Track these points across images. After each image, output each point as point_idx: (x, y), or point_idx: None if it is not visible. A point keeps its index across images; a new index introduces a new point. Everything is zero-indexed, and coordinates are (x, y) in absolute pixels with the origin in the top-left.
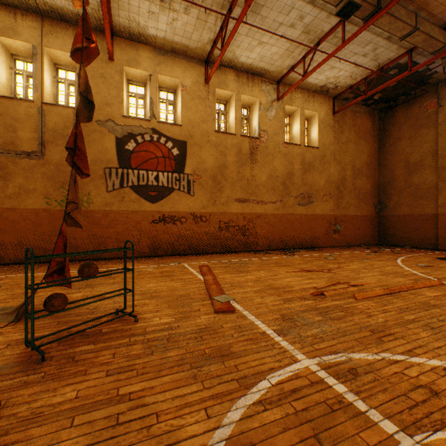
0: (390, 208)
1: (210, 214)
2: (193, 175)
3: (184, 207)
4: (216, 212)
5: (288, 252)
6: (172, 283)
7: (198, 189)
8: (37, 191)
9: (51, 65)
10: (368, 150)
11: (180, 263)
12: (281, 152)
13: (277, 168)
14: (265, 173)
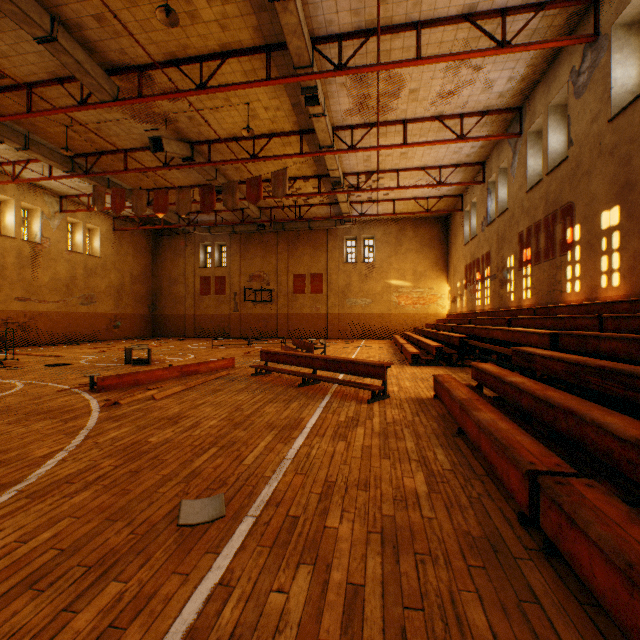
0: (161, 309)
1: None
2: None
3: None
4: None
5: (74, 344)
6: (3, 357)
7: None
8: None
9: None
10: (145, 262)
11: None
12: (65, 258)
13: (61, 272)
14: (48, 276)
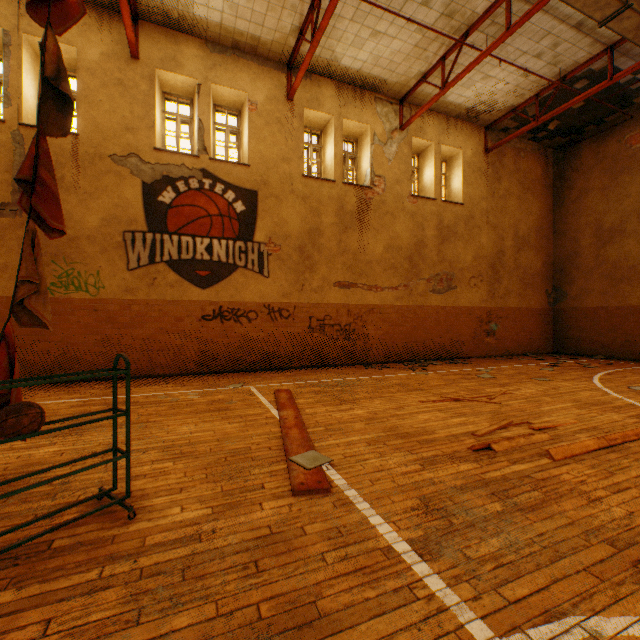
0: (572, 298)
1: (294, 307)
2: (268, 244)
3: (253, 295)
4: (304, 302)
5: (418, 366)
6: (223, 426)
7: (275, 266)
8: (10, 268)
9: (37, 64)
10: (537, 208)
11: (244, 386)
12: (405, 211)
13: (399, 234)
14: (381, 243)
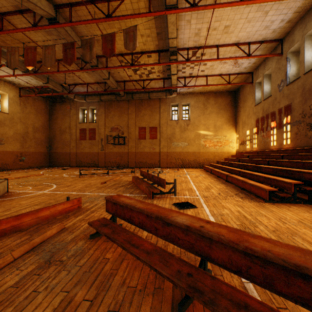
0: (55, 149)
1: None
2: None
3: None
4: None
5: None
6: None
7: None
8: None
9: None
10: (43, 119)
11: None
12: None
13: None
14: None
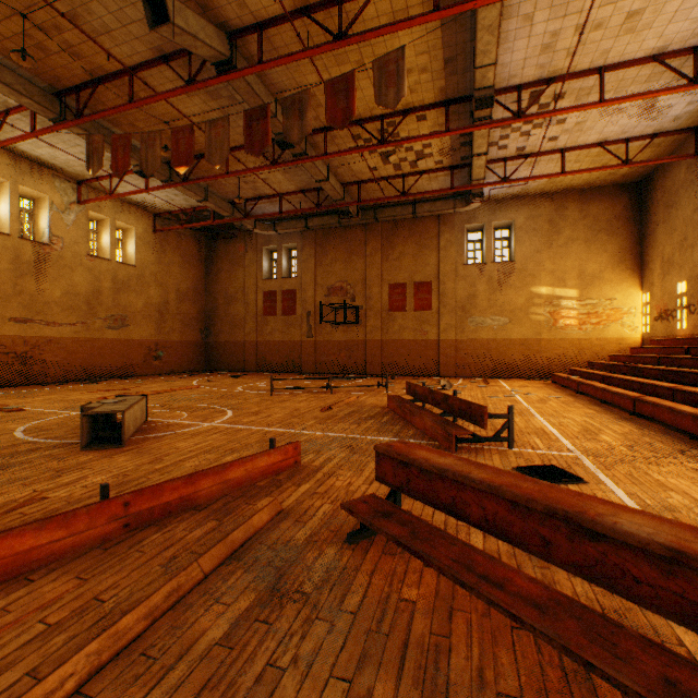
0: (215, 335)
1: None
2: None
3: None
4: None
5: (94, 382)
6: None
7: None
8: None
9: None
10: (195, 275)
11: None
12: (84, 266)
13: (78, 283)
14: (60, 289)
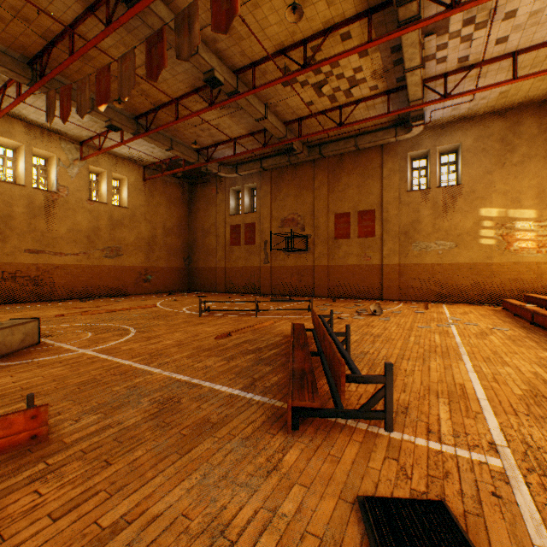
0: (195, 262)
1: None
2: None
3: None
4: None
5: (89, 299)
6: None
7: None
8: None
9: None
10: (179, 214)
11: None
12: (85, 208)
13: (80, 222)
14: (65, 227)
